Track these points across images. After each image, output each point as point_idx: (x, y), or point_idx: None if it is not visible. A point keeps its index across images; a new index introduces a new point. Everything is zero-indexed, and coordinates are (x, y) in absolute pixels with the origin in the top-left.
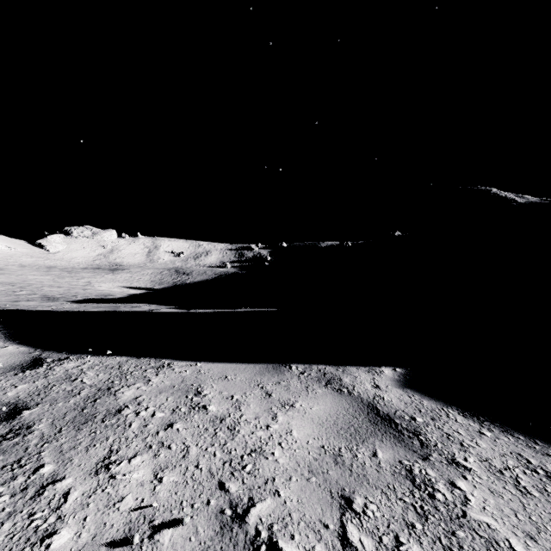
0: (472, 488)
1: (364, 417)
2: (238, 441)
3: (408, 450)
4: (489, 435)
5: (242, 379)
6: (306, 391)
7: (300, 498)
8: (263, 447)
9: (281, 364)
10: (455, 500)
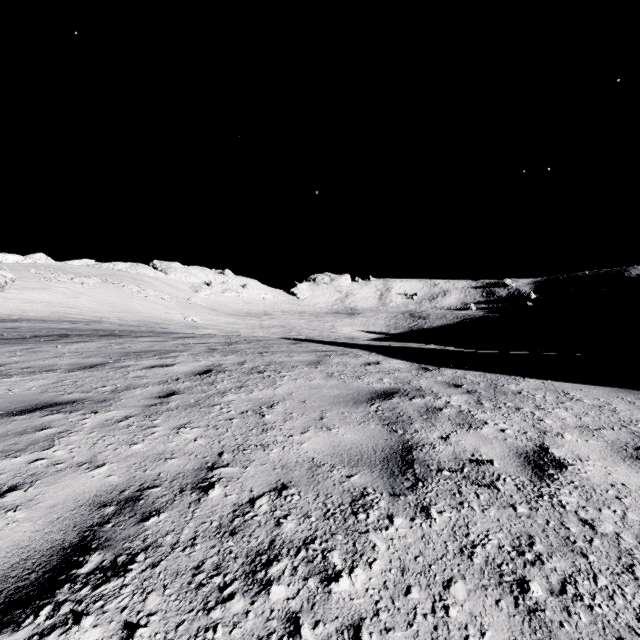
0: None
1: None
2: (621, 416)
3: None
4: None
5: (598, 392)
6: None
7: None
8: None
9: (632, 390)
10: None
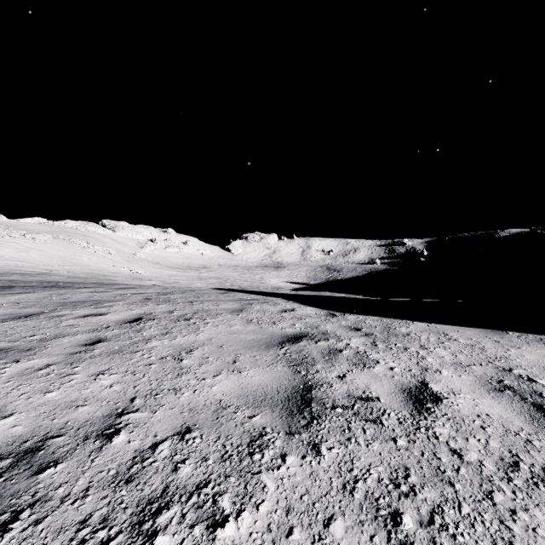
0: None
1: None
2: (488, 353)
3: None
4: None
5: (471, 333)
6: (527, 344)
7: (540, 373)
8: (507, 357)
9: (498, 330)
10: None
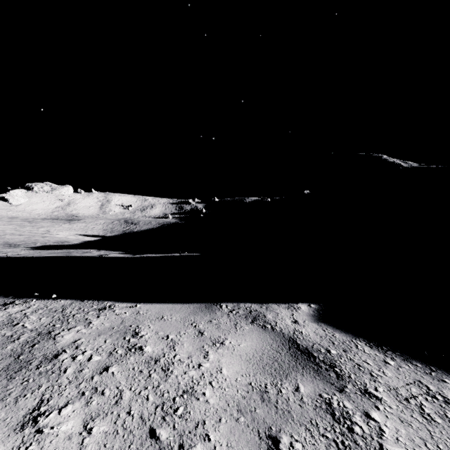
0: (384, 418)
1: (286, 352)
2: (170, 382)
3: (326, 383)
4: (393, 364)
5: (177, 318)
6: (234, 328)
7: (229, 442)
8: (195, 387)
9: (213, 303)
10: (371, 432)
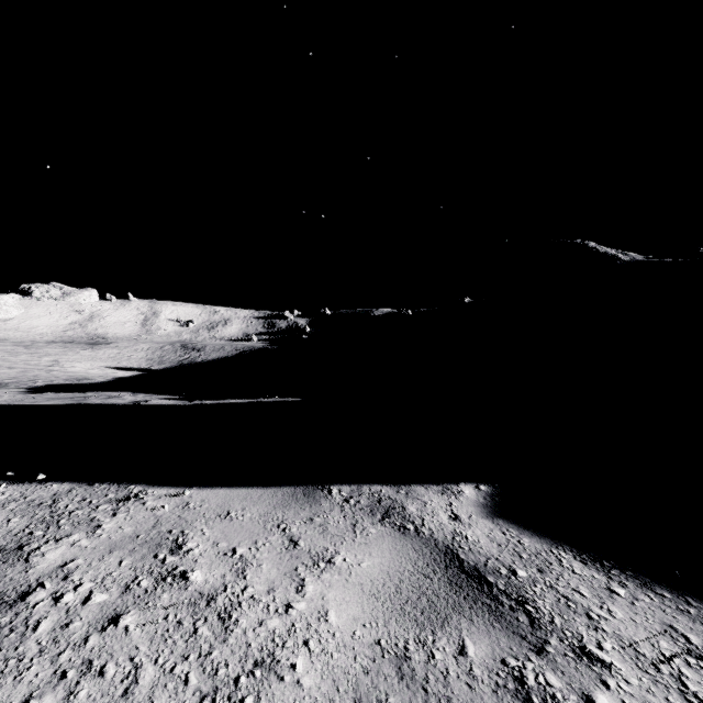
0: None
1: (441, 576)
2: (233, 644)
3: (513, 636)
4: (623, 593)
5: (253, 516)
6: (352, 532)
7: None
8: (277, 653)
9: (317, 486)
10: None
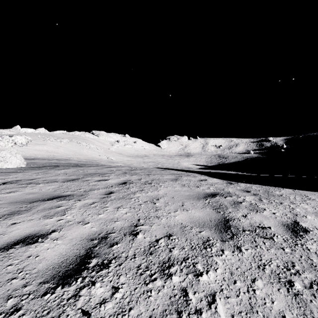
0: None
1: None
2: None
3: None
4: None
5: None
6: None
7: None
8: None
9: None
10: None
